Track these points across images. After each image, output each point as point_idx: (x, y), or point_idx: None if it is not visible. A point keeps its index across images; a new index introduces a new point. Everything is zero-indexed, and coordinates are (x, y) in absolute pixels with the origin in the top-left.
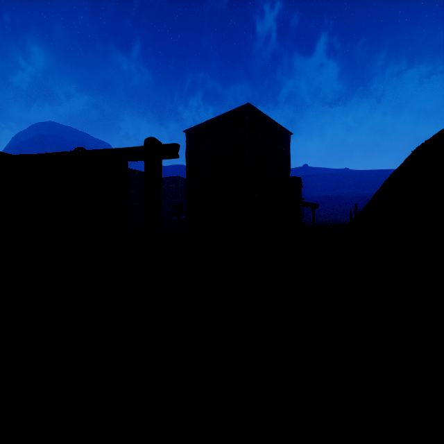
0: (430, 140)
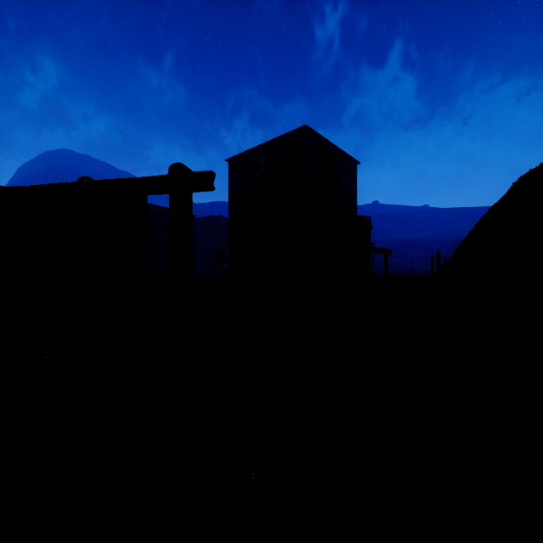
0: (539, 168)
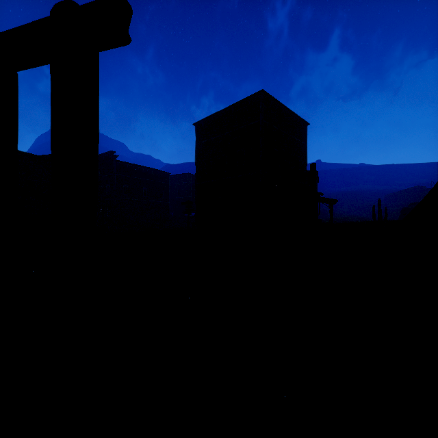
0: None
